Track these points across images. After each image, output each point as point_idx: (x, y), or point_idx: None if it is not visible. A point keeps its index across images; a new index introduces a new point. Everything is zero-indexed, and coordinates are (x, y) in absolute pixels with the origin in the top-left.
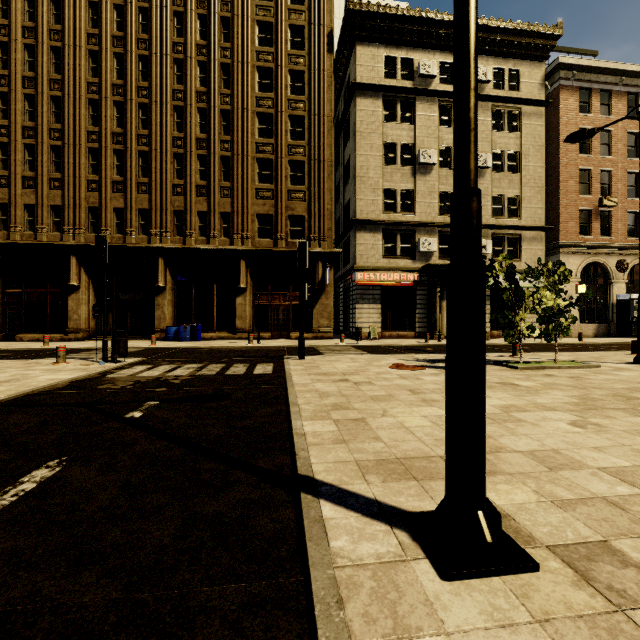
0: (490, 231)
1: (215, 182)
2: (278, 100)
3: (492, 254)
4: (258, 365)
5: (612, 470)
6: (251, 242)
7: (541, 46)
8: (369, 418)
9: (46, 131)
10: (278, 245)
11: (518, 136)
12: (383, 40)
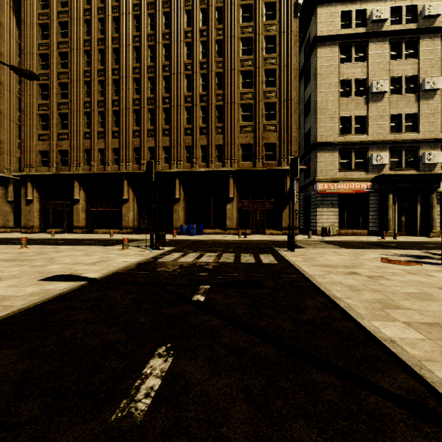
0: (439, 144)
1: (212, 124)
2: (256, 59)
3: (441, 164)
4: (260, 255)
5: None
6: (237, 165)
7: None
8: None
9: (110, 102)
10: (256, 166)
11: None
12: None
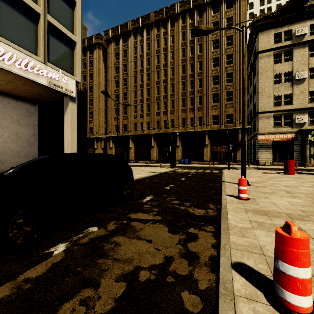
0: None
1: (196, 106)
2: (221, 69)
3: None
4: (213, 171)
5: (285, 185)
6: (210, 127)
7: None
8: None
9: (145, 99)
10: (221, 127)
11: None
12: (273, 27)
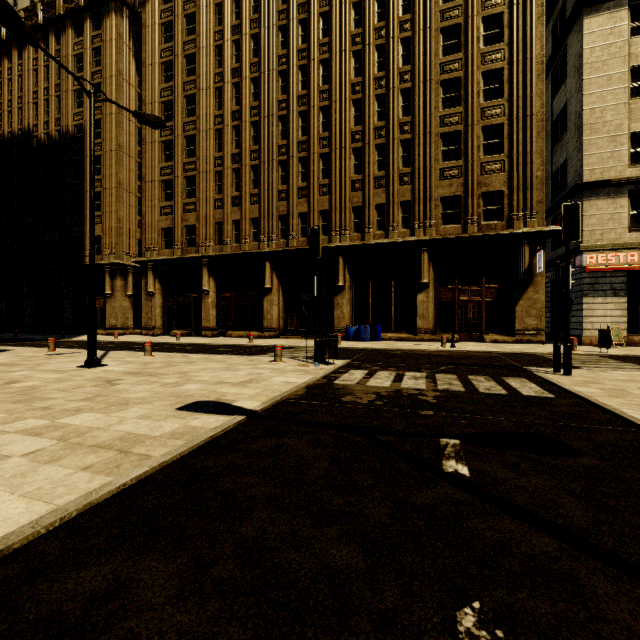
0: None
1: (394, 170)
2: (468, 58)
3: None
4: (506, 380)
5: None
6: (434, 230)
7: None
8: None
9: (247, 154)
10: (468, 230)
11: None
12: None
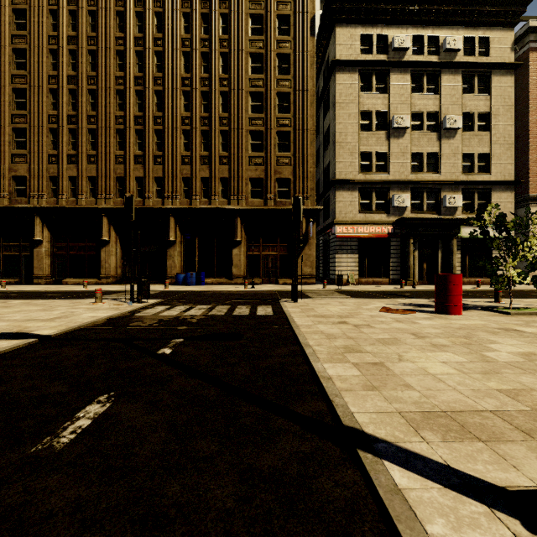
0: (460, 186)
1: (215, 152)
2: (268, 80)
3: (462, 208)
4: (258, 307)
5: None
6: (245, 202)
7: (511, 12)
8: (387, 362)
9: (85, 118)
10: (268, 204)
11: (488, 98)
12: (360, 20)
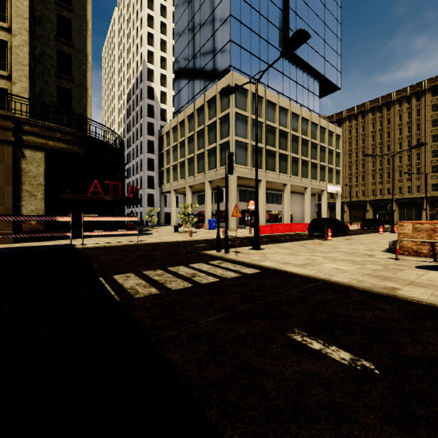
0: None
1: (413, 176)
2: None
3: None
4: None
5: None
6: (428, 193)
7: None
8: None
9: (360, 172)
10: None
11: None
12: None
